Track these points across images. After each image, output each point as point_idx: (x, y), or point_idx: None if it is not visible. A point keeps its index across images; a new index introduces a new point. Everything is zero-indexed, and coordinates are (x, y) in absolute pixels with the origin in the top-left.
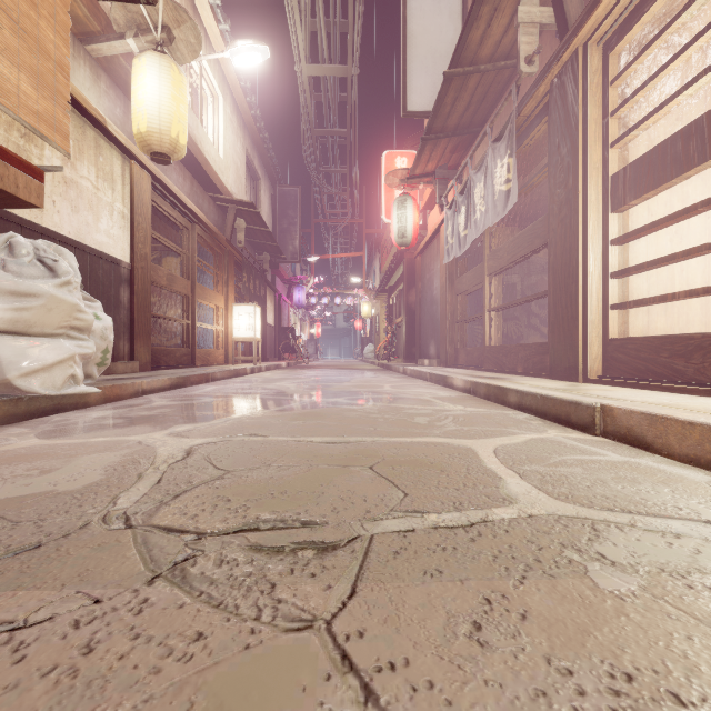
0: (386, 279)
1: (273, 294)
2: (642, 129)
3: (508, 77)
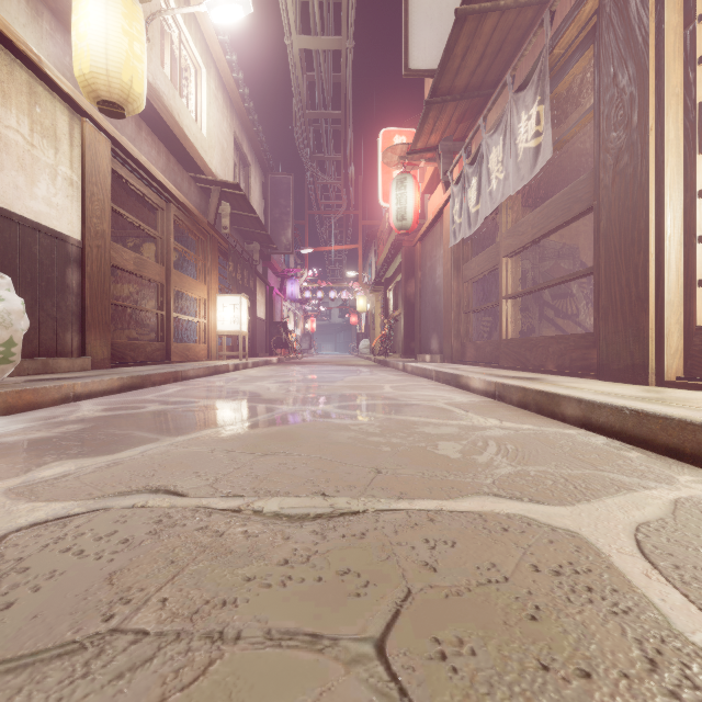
0: (382, 271)
1: (265, 287)
2: None
3: (530, 20)
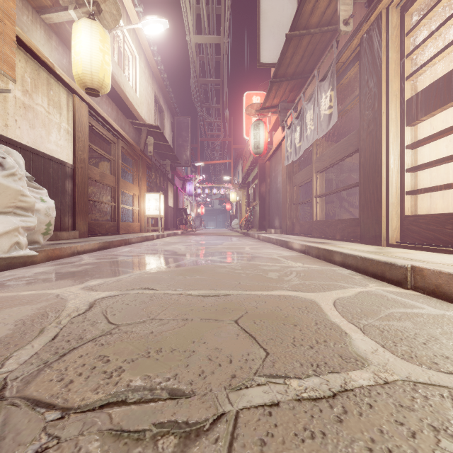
0: (246, 177)
1: (173, 187)
2: (430, 65)
3: (329, 38)
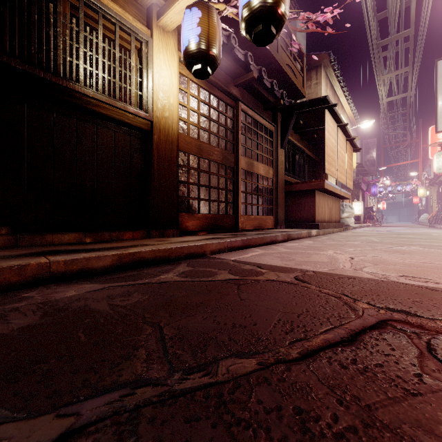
0: (435, 178)
1: (361, 192)
2: None
3: None
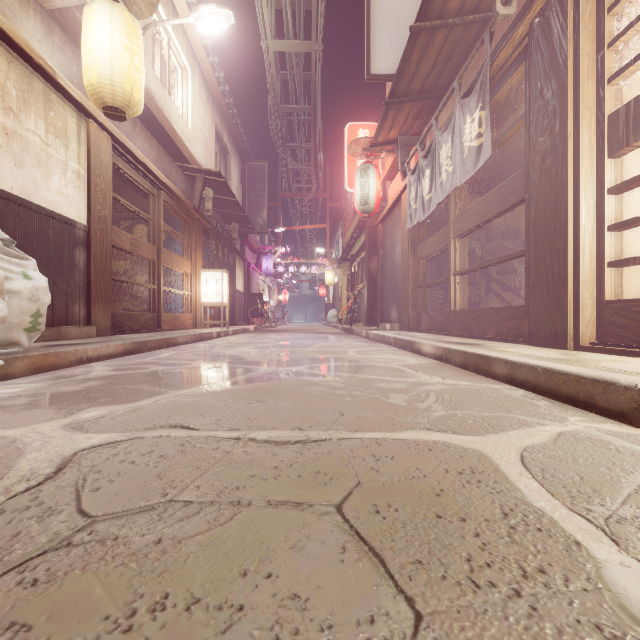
0: (348, 248)
1: (242, 263)
2: None
3: (475, 34)
